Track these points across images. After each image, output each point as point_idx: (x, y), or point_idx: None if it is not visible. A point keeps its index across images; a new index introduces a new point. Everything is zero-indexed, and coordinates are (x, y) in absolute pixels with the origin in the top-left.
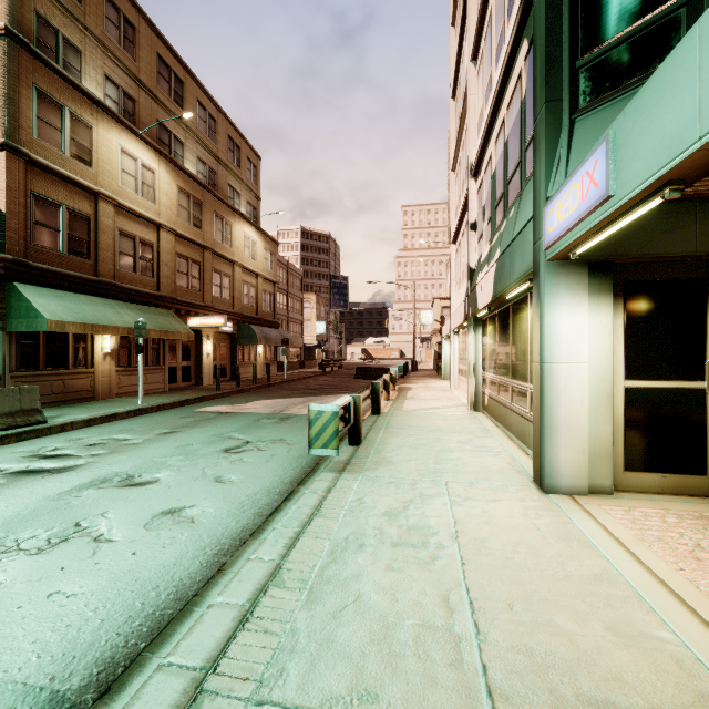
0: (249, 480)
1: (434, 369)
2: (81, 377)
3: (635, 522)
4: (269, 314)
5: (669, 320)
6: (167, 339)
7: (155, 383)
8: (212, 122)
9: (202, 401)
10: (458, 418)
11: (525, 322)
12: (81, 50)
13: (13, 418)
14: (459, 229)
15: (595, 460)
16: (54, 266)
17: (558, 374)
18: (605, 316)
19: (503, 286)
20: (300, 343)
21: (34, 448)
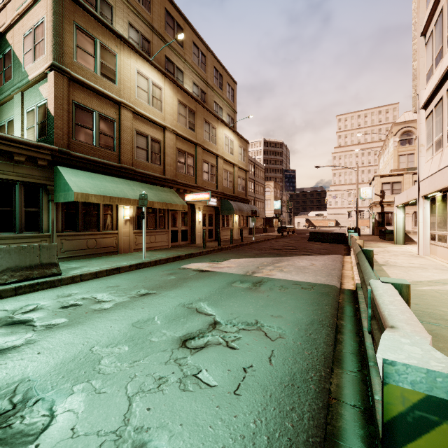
0: None
1: (374, 234)
2: (108, 236)
3: None
4: (242, 193)
5: None
6: (170, 210)
7: (162, 242)
8: (202, 57)
9: (190, 257)
10: None
11: None
12: (112, 5)
13: (32, 270)
14: (438, 86)
15: None
16: (90, 155)
17: None
18: None
19: None
20: (263, 216)
21: (21, 305)
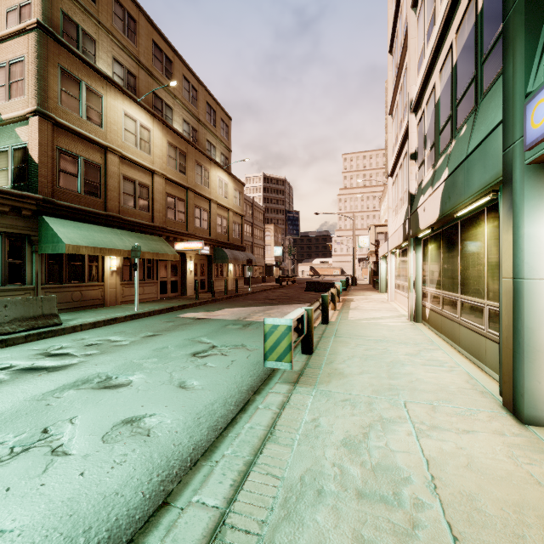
0: (209, 387)
1: (370, 283)
2: (94, 288)
3: None
4: (238, 240)
5: None
6: (159, 259)
7: (150, 294)
8: (194, 92)
9: (184, 308)
10: (400, 328)
11: (480, 238)
12: (95, 39)
13: (36, 321)
14: (396, 163)
15: None
16: (74, 203)
17: (541, 292)
18: None
19: (454, 203)
20: (262, 263)
21: (46, 346)
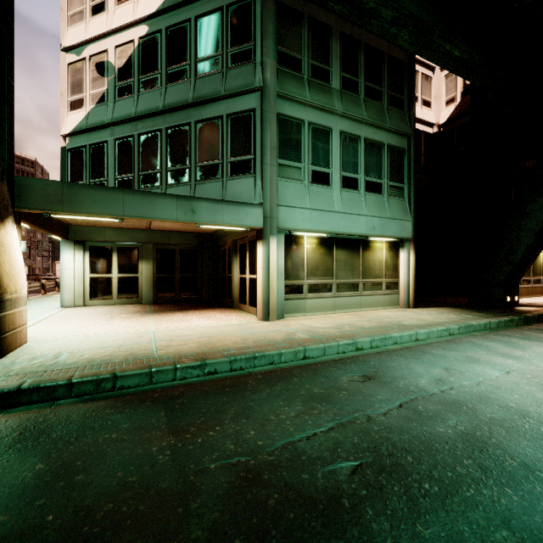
0: None
1: None
2: None
3: (75, 309)
4: None
5: (103, 258)
6: None
7: None
8: None
9: None
10: None
11: None
12: None
13: None
14: None
15: (78, 297)
16: None
17: (65, 273)
18: (81, 256)
19: None
20: None
21: None
